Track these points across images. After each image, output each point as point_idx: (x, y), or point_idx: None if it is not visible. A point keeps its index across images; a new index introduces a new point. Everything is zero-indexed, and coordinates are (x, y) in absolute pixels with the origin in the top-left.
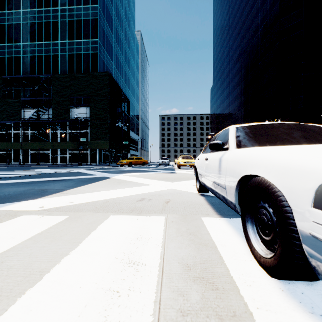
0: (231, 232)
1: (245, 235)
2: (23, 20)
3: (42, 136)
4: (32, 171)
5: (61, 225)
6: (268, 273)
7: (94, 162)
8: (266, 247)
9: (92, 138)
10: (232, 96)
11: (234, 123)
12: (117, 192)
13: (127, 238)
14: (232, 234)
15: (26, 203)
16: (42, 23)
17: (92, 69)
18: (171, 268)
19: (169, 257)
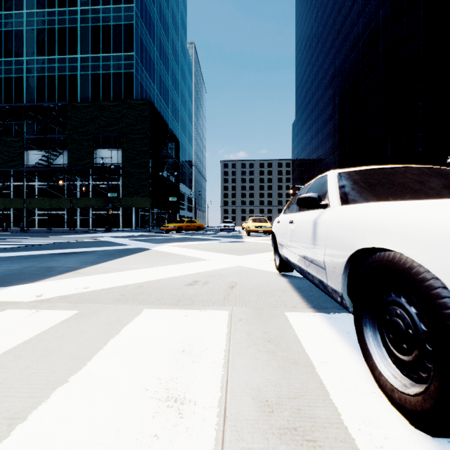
0: (334, 338)
1: (361, 348)
2: (28, 25)
3: (53, 189)
4: (38, 239)
5: (63, 326)
6: (409, 421)
7: (128, 227)
8: (403, 372)
9: (125, 193)
10: (322, 134)
11: (325, 171)
12: (157, 271)
13: (166, 351)
14: (336, 342)
15: (17, 289)
16: (54, 30)
17: (125, 95)
18: (239, 409)
19: (235, 387)
